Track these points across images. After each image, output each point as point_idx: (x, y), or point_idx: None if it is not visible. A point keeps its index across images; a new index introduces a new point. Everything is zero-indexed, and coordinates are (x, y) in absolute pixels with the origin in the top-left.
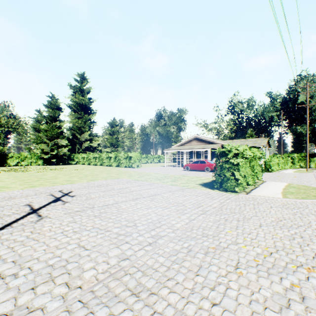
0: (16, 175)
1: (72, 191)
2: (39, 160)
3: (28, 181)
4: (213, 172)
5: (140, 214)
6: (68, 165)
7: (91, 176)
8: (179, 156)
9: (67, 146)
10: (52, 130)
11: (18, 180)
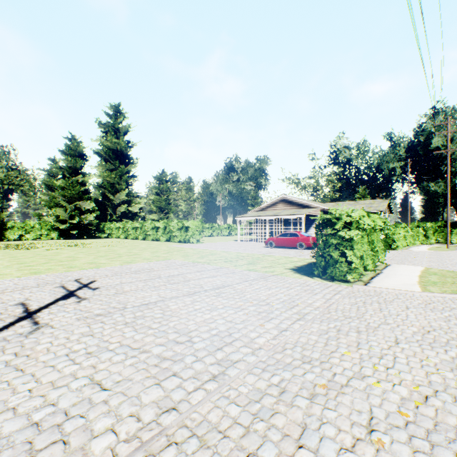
0: (15, 254)
1: (95, 281)
2: (52, 232)
3: (31, 264)
4: (309, 249)
5: (199, 320)
6: (96, 239)
7: (128, 255)
8: (259, 226)
9: (95, 212)
10: (71, 187)
11: (16, 262)
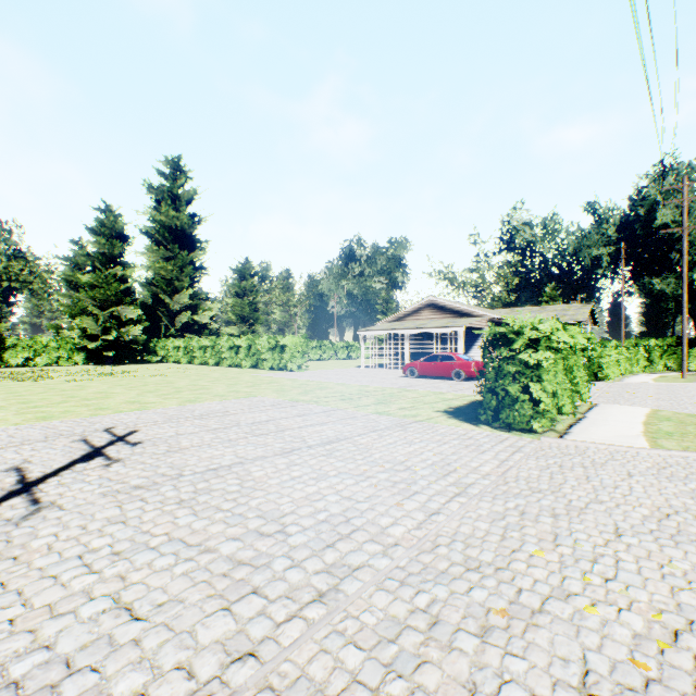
0: (16, 388)
1: (136, 431)
2: (76, 354)
3: (39, 404)
4: (470, 380)
5: (298, 496)
6: (144, 365)
7: (190, 390)
8: (393, 344)
9: (141, 323)
10: (105, 285)
11: (16, 401)
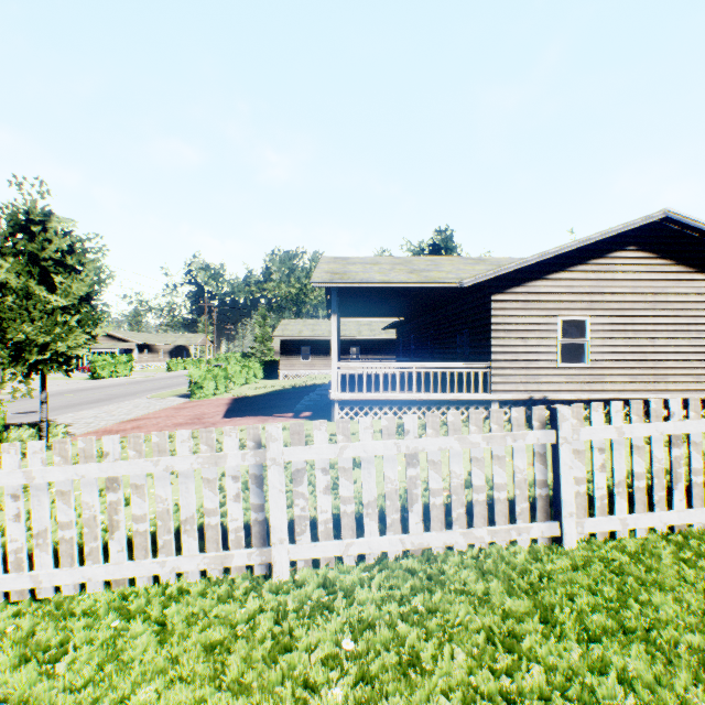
0: None
1: None
2: None
3: None
4: None
5: None
6: None
7: None
8: None
9: None
10: None
11: None
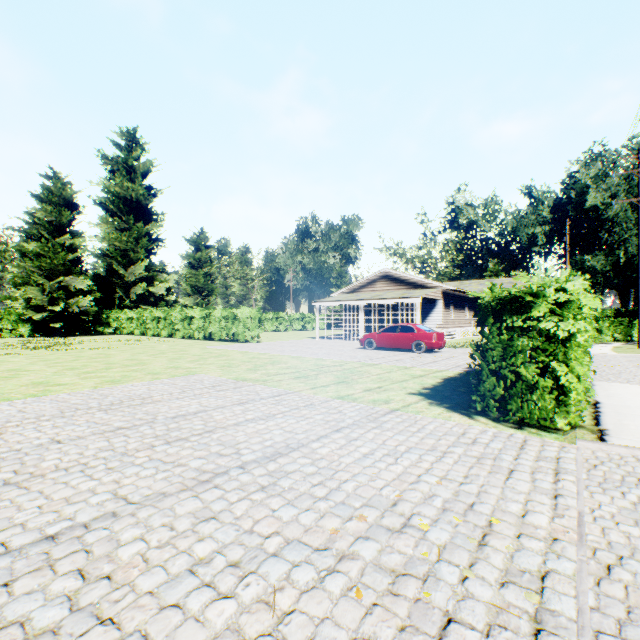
0: None
1: None
2: (22, 325)
3: None
4: (430, 352)
5: None
6: (94, 337)
7: (123, 366)
8: (348, 315)
9: (92, 293)
10: (52, 254)
11: None
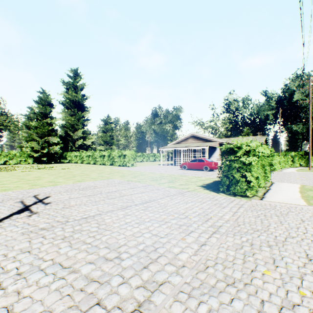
0: None
1: (49, 196)
2: (29, 159)
3: (5, 182)
4: (211, 171)
5: (128, 234)
6: (60, 164)
7: (80, 176)
8: (175, 154)
9: (59, 144)
10: (42, 127)
11: None
